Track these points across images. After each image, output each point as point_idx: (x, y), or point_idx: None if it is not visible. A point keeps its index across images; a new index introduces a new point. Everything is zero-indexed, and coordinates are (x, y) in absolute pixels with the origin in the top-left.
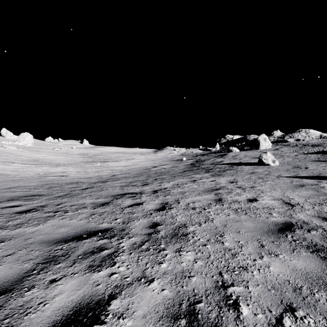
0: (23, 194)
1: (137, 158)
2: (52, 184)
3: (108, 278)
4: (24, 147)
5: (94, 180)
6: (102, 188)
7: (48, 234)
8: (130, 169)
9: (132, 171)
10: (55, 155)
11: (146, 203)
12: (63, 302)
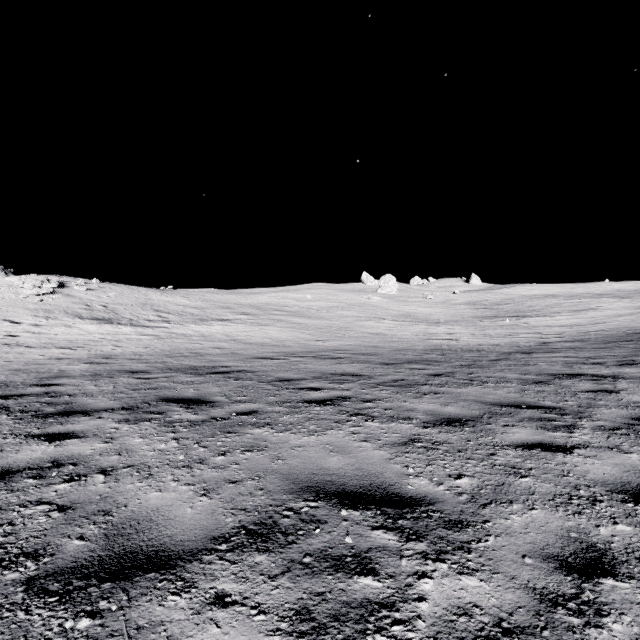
0: (417, 358)
1: (605, 308)
2: (443, 349)
3: (567, 438)
4: (389, 297)
5: (506, 348)
6: (527, 362)
7: (477, 397)
8: (583, 332)
9: (589, 337)
10: (429, 306)
11: (628, 392)
12: (523, 437)
